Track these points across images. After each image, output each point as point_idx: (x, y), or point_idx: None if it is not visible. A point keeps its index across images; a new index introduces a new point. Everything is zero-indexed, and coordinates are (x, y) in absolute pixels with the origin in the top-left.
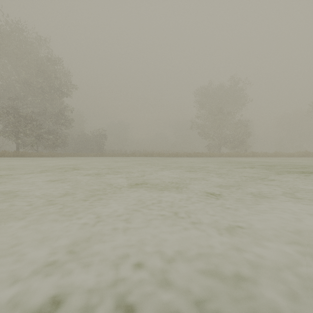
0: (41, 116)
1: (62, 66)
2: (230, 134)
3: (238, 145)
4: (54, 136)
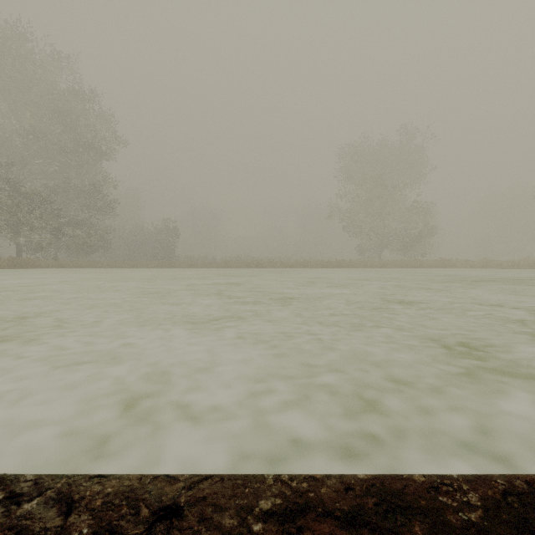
0: (60, 194)
1: (99, 104)
2: (398, 228)
3: (414, 248)
4: (85, 230)
